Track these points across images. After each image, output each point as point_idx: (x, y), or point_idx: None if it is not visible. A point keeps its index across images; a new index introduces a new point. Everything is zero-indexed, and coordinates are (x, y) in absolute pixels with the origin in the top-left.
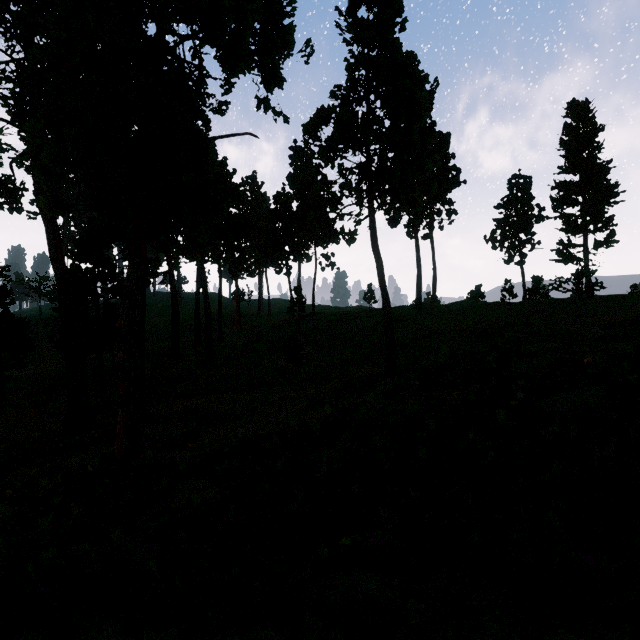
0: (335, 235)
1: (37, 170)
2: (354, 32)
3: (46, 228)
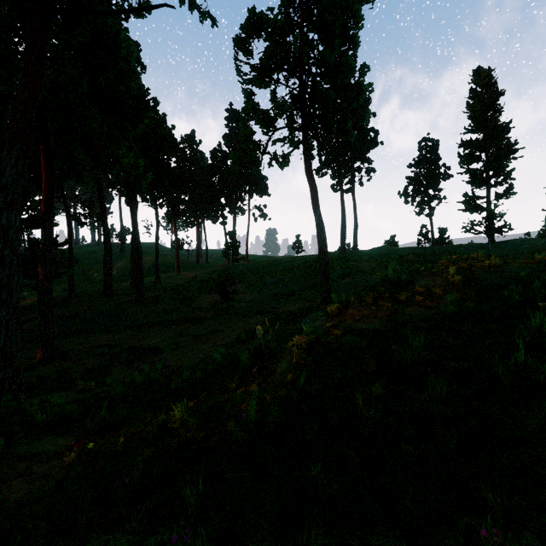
0: (267, 188)
1: None
2: None
3: None
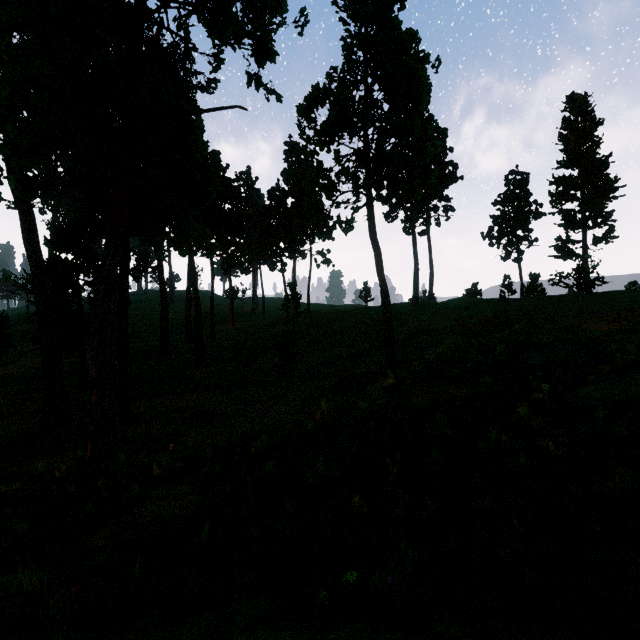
0: (330, 231)
1: (3, 144)
2: (351, 9)
3: (20, 213)
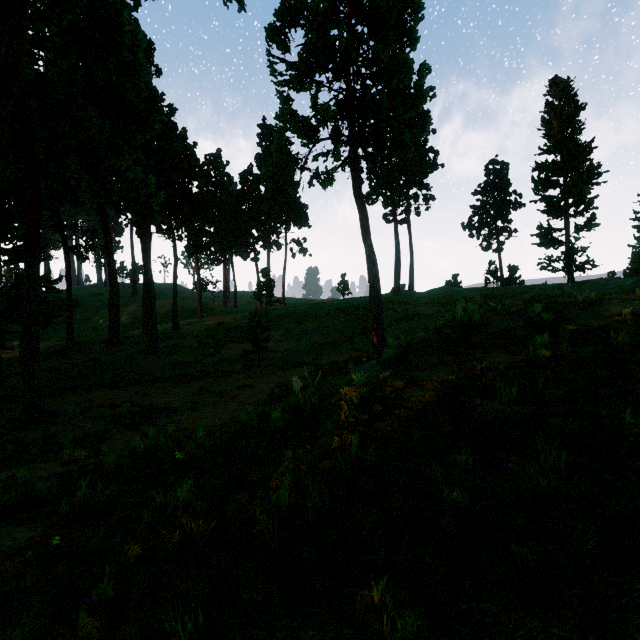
0: (307, 218)
1: None
2: None
3: None
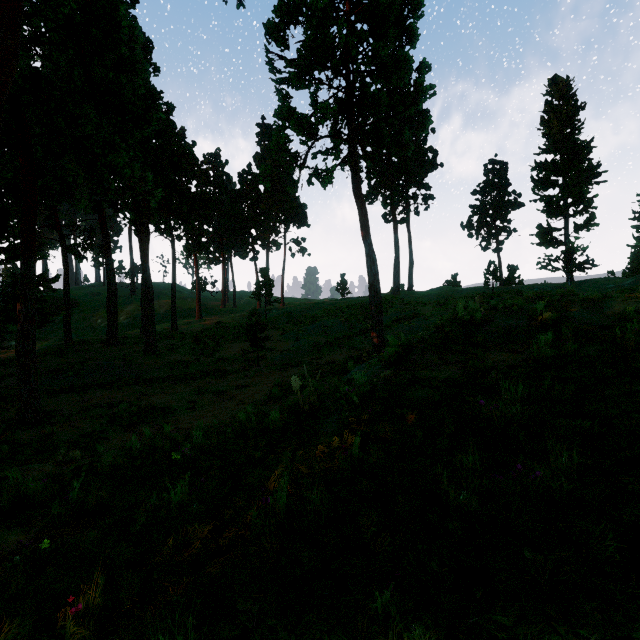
0: (306, 217)
1: None
2: None
3: None
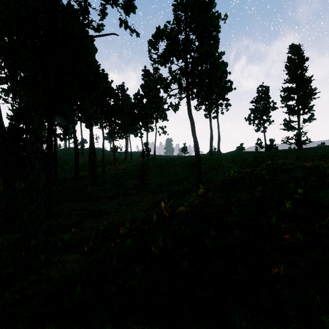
0: (166, 116)
1: None
2: None
3: None
